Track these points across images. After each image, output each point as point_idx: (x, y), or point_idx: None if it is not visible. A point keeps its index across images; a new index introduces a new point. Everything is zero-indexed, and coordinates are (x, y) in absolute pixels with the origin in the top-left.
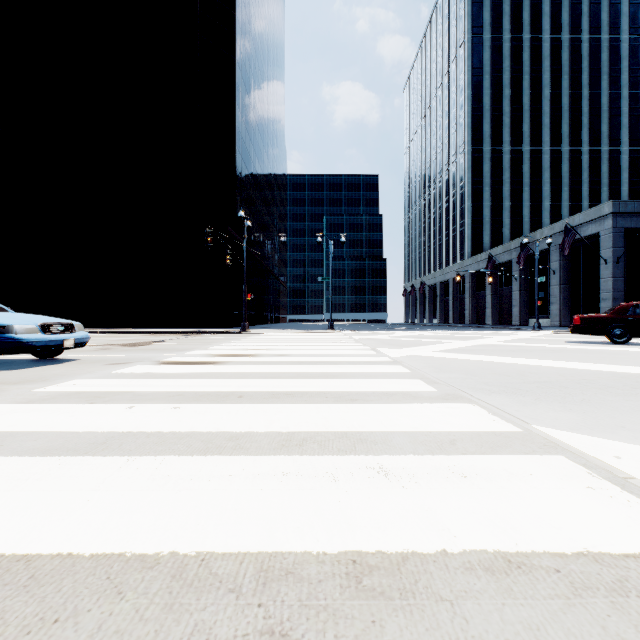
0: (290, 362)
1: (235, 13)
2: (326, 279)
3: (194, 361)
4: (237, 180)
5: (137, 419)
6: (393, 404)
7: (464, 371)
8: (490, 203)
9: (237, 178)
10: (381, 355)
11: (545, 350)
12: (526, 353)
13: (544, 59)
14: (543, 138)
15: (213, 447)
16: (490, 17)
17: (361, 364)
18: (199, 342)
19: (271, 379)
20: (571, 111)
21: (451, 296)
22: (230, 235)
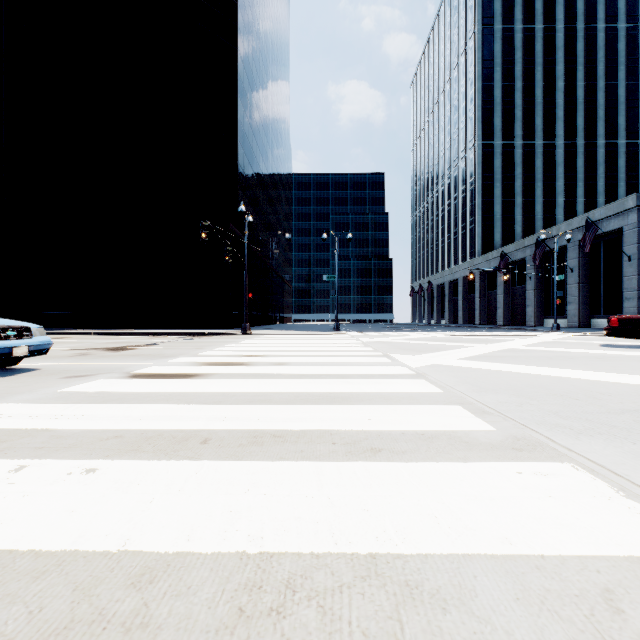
0: (288, 374)
1: (237, 2)
2: (332, 278)
3: (172, 373)
4: (239, 175)
5: (0, 505)
6: (441, 463)
7: (512, 390)
8: (501, 199)
9: (239, 173)
10: (397, 364)
11: (588, 357)
12: (569, 361)
13: (558, 50)
14: (557, 132)
15: (83, 620)
16: (501, 7)
17: (376, 378)
18: (192, 346)
19: (258, 405)
20: (586, 103)
21: (460, 296)
22: (232, 232)
